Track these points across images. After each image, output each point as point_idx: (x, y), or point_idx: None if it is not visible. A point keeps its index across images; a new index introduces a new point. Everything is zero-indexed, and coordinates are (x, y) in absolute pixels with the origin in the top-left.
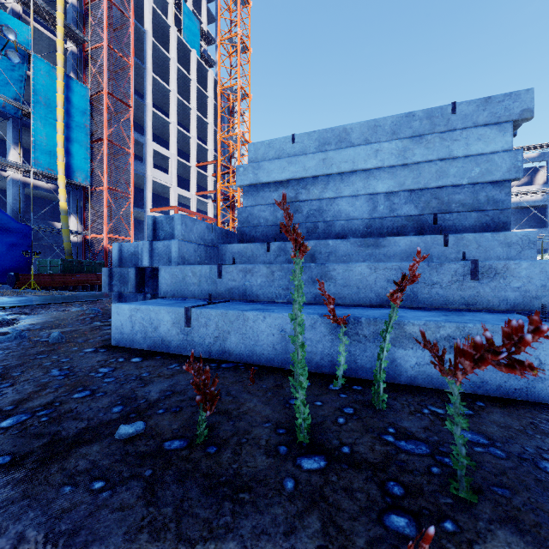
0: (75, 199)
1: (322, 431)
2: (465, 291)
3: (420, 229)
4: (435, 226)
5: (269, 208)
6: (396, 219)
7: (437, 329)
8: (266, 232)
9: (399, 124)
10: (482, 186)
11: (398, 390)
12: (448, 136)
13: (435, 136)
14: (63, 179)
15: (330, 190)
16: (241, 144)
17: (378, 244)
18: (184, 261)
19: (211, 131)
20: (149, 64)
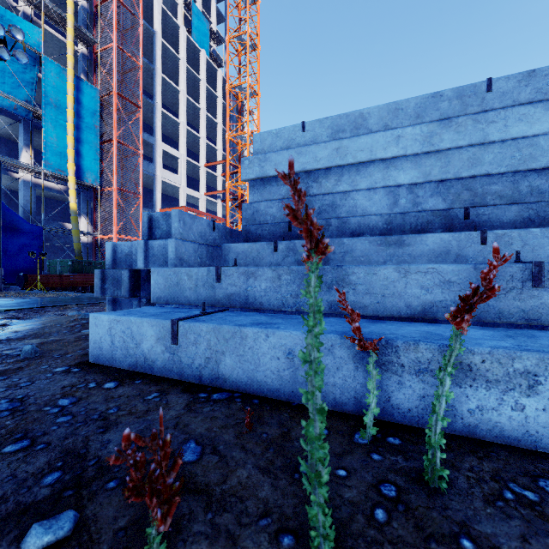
0: (85, 200)
1: (353, 543)
2: (525, 301)
3: (449, 225)
4: (467, 222)
5: (277, 204)
6: (421, 214)
7: (510, 361)
8: (273, 230)
9: (424, 106)
10: (524, 174)
11: (453, 448)
12: (482, 118)
13: (467, 118)
14: (73, 180)
15: (345, 182)
16: (250, 143)
17: (402, 243)
18: (181, 262)
19: (220, 131)
20: (159, 65)
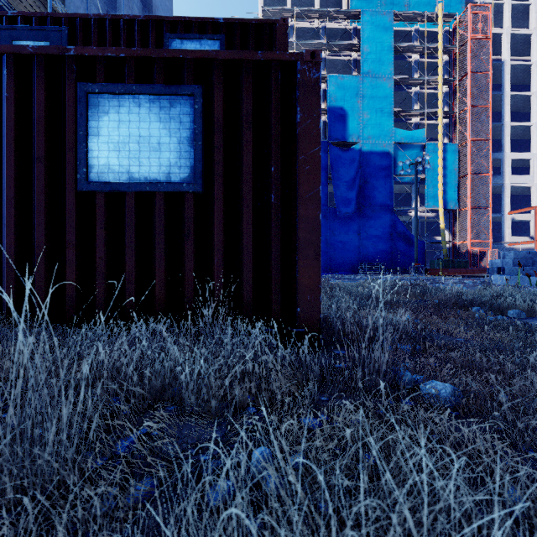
0: (447, 219)
1: None
2: None
3: None
4: None
5: None
6: None
7: None
8: None
9: None
10: None
11: None
12: None
13: None
14: (442, 210)
15: None
16: None
17: None
18: (514, 265)
19: None
20: (507, 88)
